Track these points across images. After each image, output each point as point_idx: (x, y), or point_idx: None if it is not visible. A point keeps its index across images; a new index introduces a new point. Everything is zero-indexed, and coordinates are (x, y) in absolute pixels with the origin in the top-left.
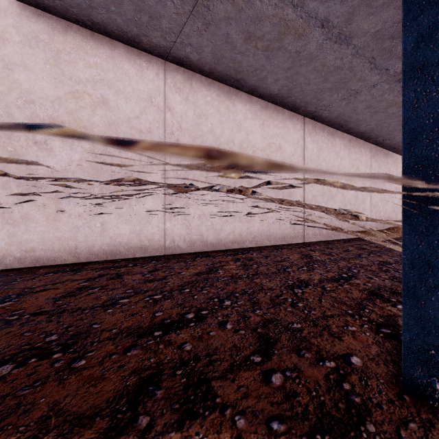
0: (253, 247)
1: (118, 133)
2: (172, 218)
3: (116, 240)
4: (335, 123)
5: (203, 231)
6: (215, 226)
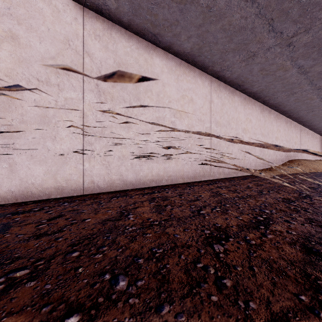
0: (169, 184)
1: (30, 71)
2: (91, 159)
3: (28, 181)
4: (235, 83)
5: (123, 171)
6: (134, 167)
